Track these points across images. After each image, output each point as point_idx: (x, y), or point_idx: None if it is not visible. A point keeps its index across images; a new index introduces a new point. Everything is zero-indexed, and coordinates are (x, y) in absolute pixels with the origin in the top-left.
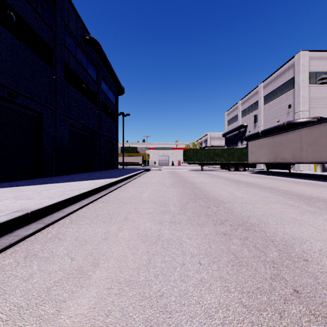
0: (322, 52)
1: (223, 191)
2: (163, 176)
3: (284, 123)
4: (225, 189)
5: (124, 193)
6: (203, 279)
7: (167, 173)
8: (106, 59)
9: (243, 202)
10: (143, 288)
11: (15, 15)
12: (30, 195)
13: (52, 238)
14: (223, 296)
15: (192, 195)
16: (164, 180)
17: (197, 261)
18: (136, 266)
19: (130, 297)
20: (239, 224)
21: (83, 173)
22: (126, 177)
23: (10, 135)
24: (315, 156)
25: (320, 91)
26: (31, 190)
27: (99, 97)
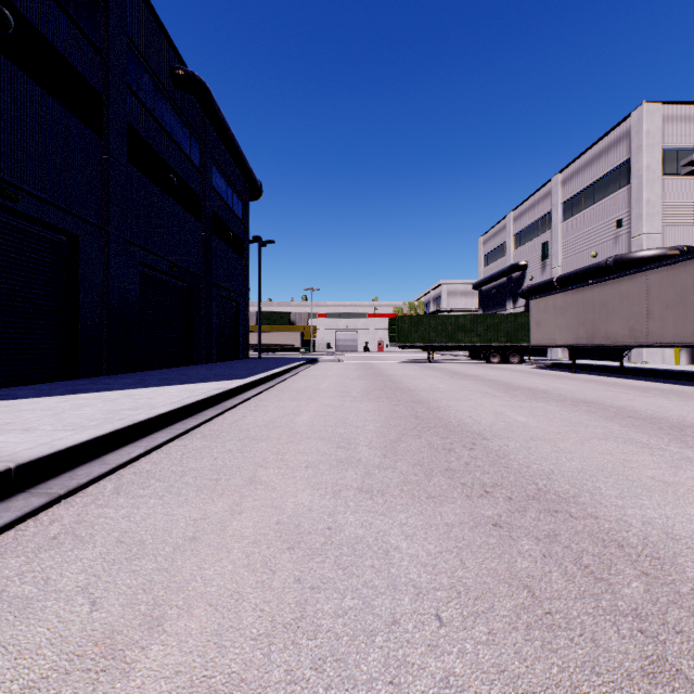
0: (690, 105)
1: (479, 409)
2: (345, 374)
3: (608, 261)
4: (485, 406)
5: (257, 415)
6: (451, 676)
7: (355, 369)
8: (222, 121)
9: (531, 437)
10: None
11: (13, 16)
12: (33, 421)
13: (58, 538)
14: None
15: (411, 420)
16: (347, 383)
17: (432, 612)
18: (263, 629)
19: None
20: (528, 494)
21: (171, 369)
22: (264, 377)
23: (4, 283)
24: (681, 331)
25: (686, 190)
26: (40, 409)
27: (208, 204)
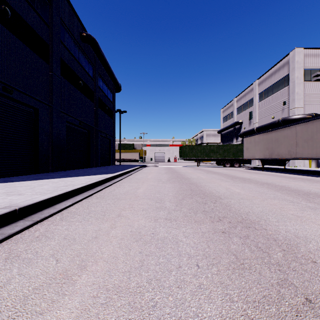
0: (316, 49)
1: (219, 187)
2: (159, 171)
3: (279, 120)
4: (221, 185)
5: (120, 189)
6: (202, 285)
7: (164, 169)
8: (103, 56)
9: (241, 198)
10: (133, 297)
11: (10, 10)
12: (22, 191)
13: (39, 237)
14: (225, 306)
15: (189, 191)
16: (160, 175)
17: (195, 263)
18: (127, 269)
19: (117, 307)
20: (238, 221)
21: (80, 169)
22: (122, 173)
23: (6, 130)
24: (311, 152)
25: (315, 88)
26: (24, 186)
27: (96, 94)
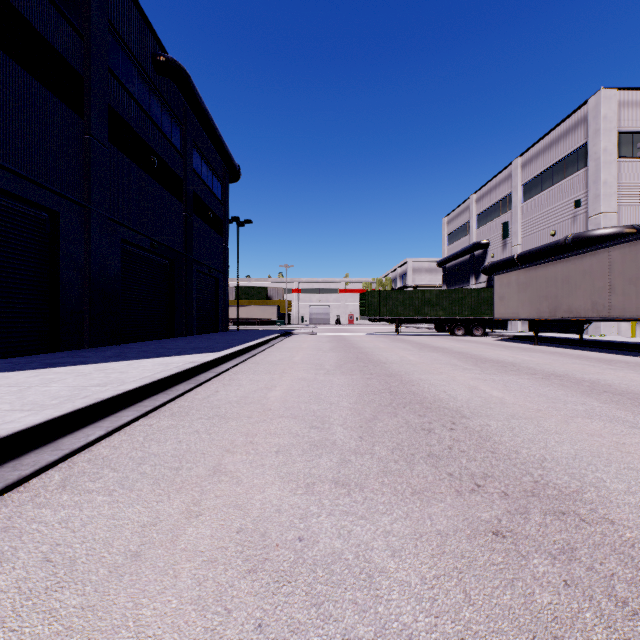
0: None
1: (452, 383)
2: (318, 346)
3: (567, 239)
4: (457, 379)
5: (229, 390)
6: None
7: (328, 341)
8: (201, 106)
9: (511, 415)
10: None
11: None
12: None
13: None
14: None
15: (386, 396)
16: (320, 355)
17: None
18: None
19: None
20: (525, 489)
21: (151, 342)
22: (239, 350)
23: None
24: None
25: None
26: (7, 385)
27: (188, 185)
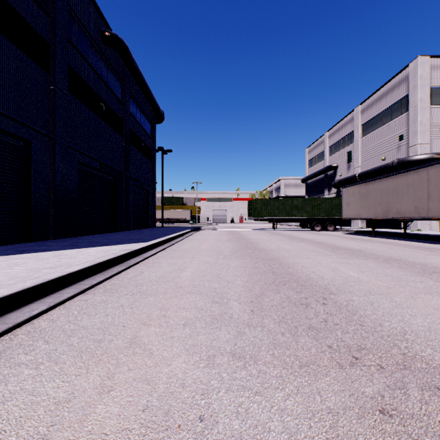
0: None
1: (318, 266)
2: (218, 238)
3: (393, 162)
4: (321, 262)
5: (152, 271)
6: None
7: (225, 234)
8: (136, 68)
9: (368, 291)
10: None
11: None
12: None
13: None
14: None
15: (270, 276)
16: (220, 244)
17: None
18: None
19: None
20: (397, 362)
21: (100, 235)
22: (162, 241)
23: None
24: None
25: None
26: None
27: (127, 124)
